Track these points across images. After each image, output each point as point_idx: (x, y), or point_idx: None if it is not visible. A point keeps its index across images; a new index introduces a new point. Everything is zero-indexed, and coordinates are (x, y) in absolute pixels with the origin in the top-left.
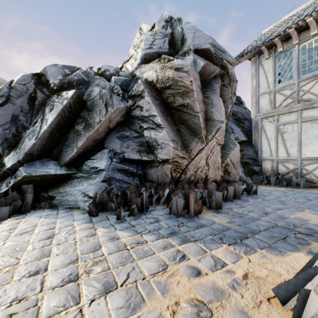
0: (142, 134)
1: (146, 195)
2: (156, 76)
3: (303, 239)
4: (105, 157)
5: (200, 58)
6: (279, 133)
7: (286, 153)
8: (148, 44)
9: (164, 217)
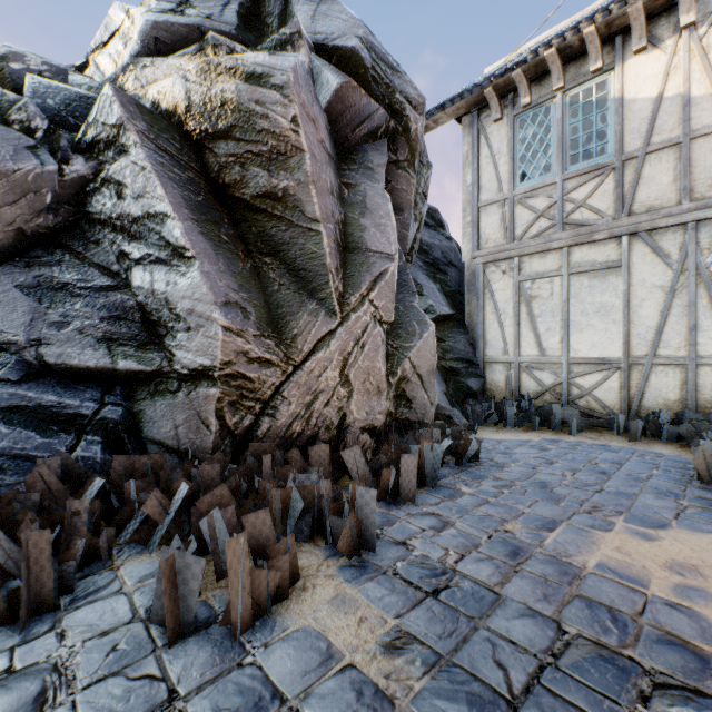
0: (128, 281)
1: (43, 541)
2: (186, 94)
3: None
4: None
5: (330, 66)
6: (524, 299)
7: (537, 348)
8: None
9: (101, 657)
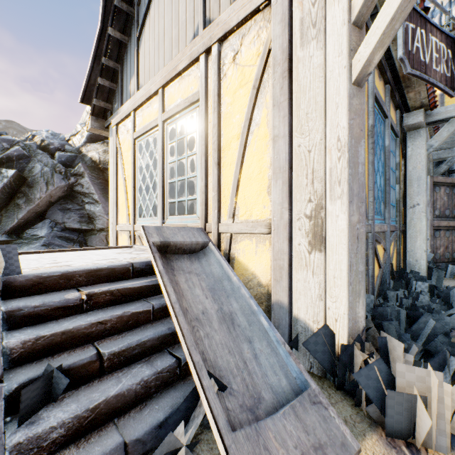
0: (84, 207)
1: None
2: (99, 158)
3: None
4: (46, 226)
5: None
6: None
7: None
8: None
9: None
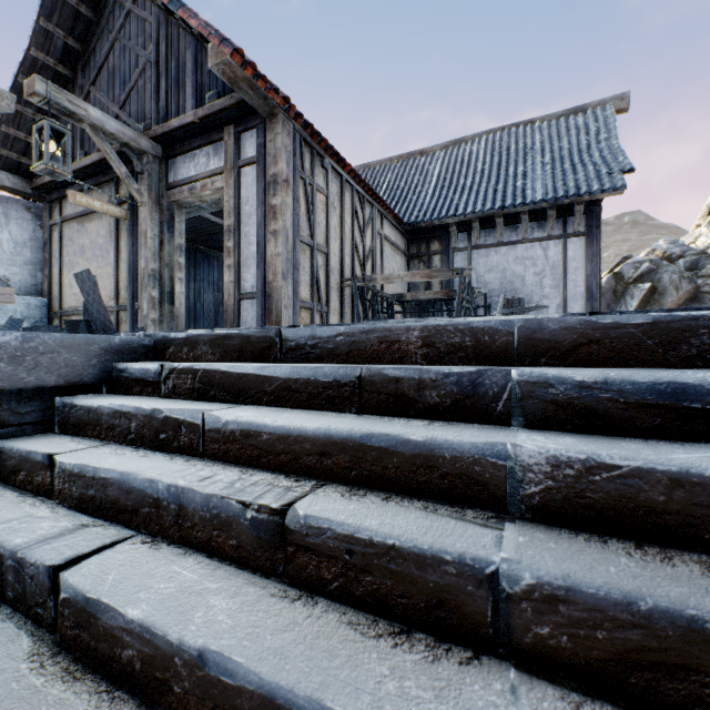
0: None
1: None
2: None
3: None
4: None
5: None
6: None
7: None
8: None
9: None
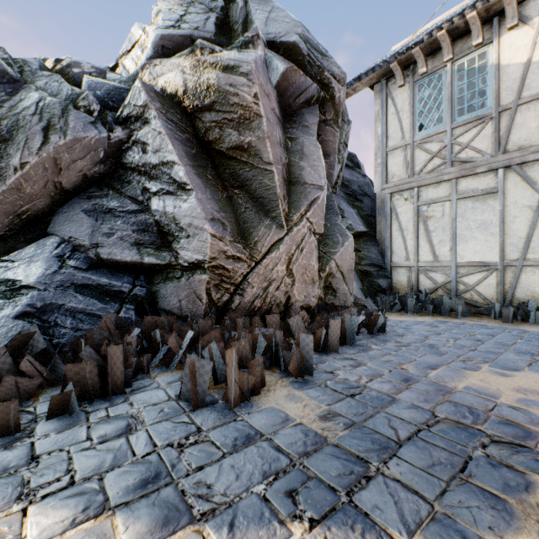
0: (149, 207)
1: (119, 352)
2: (183, 82)
3: (511, 467)
4: (44, 255)
5: (278, 57)
6: (421, 219)
7: (432, 255)
8: (172, 19)
9: (156, 413)
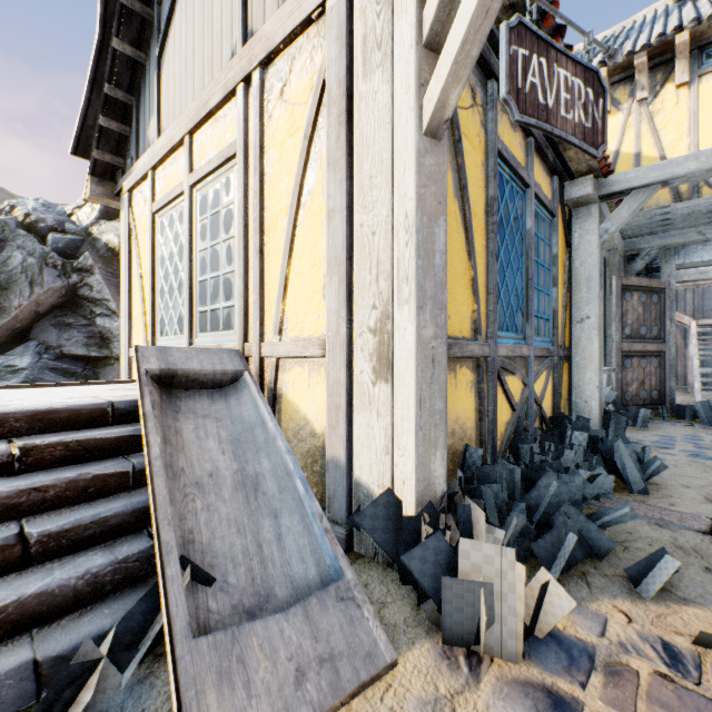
0: (95, 322)
1: None
2: (120, 244)
3: None
4: (30, 352)
5: None
6: None
7: None
8: None
9: None
